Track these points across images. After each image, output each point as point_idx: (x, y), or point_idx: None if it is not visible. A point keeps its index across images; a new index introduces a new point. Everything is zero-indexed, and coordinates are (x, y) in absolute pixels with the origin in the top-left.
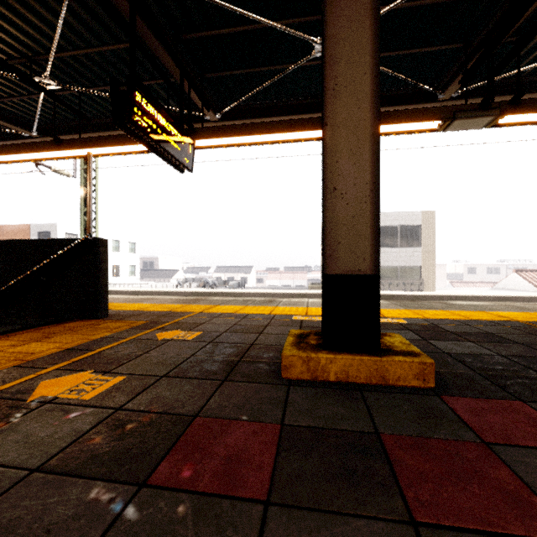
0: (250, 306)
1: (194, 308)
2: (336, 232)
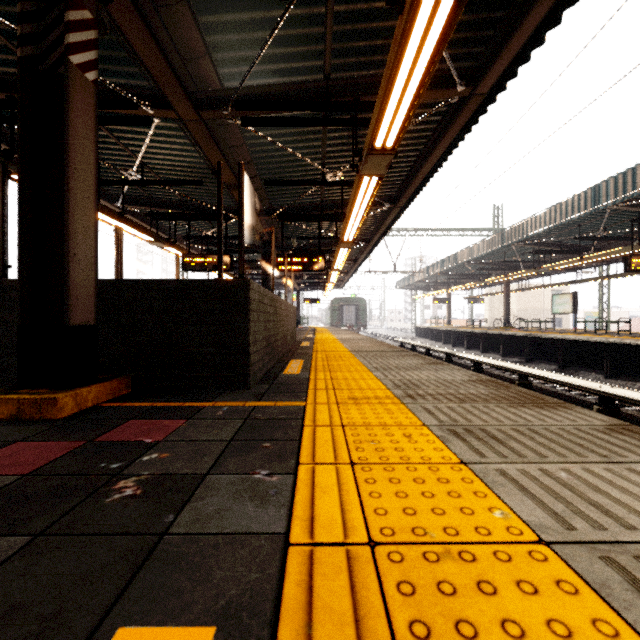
0: None
1: None
2: None
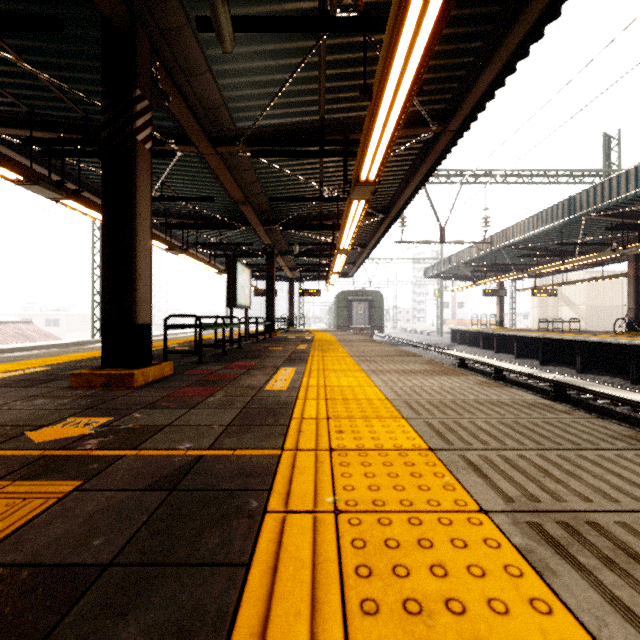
0: None
1: None
2: (140, 300)
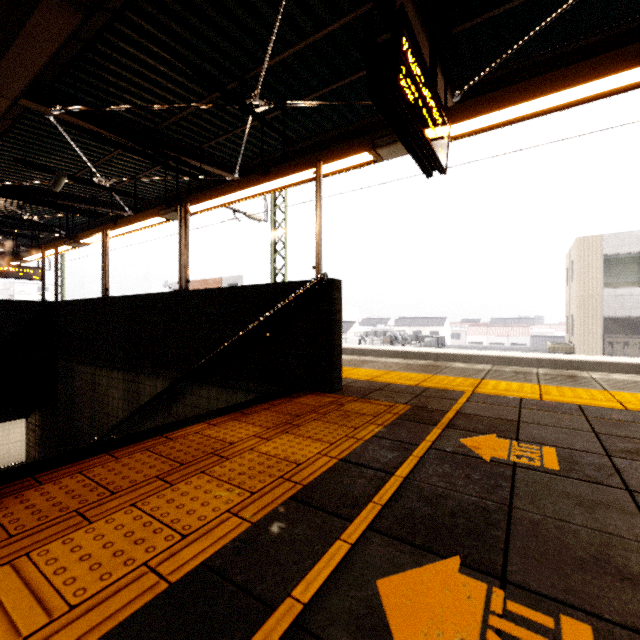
0: (548, 386)
1: (450, 382)
2: None
